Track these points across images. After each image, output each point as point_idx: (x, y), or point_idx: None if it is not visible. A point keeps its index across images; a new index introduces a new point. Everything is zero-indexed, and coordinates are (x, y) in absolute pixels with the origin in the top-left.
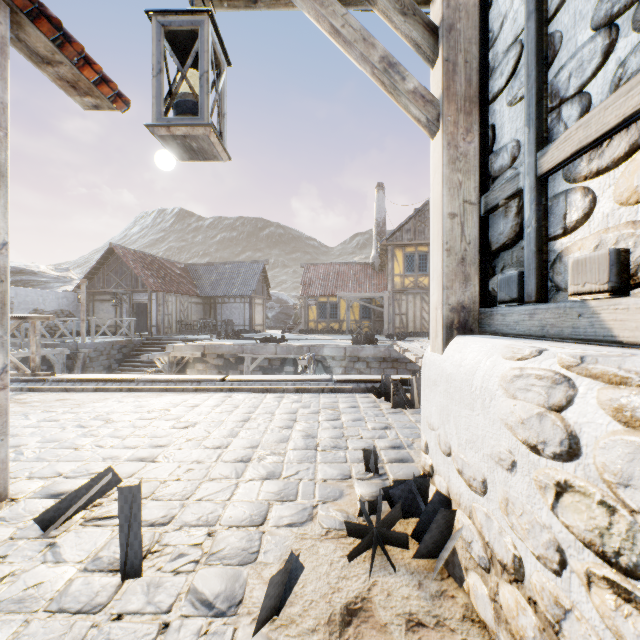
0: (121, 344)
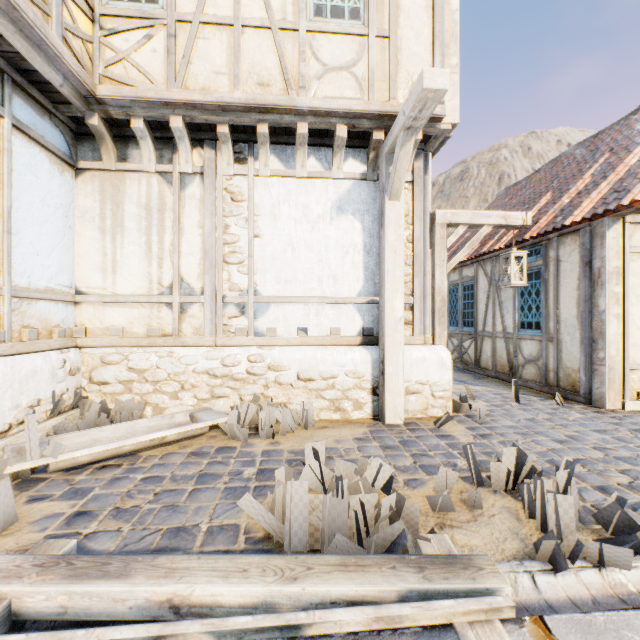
0: None
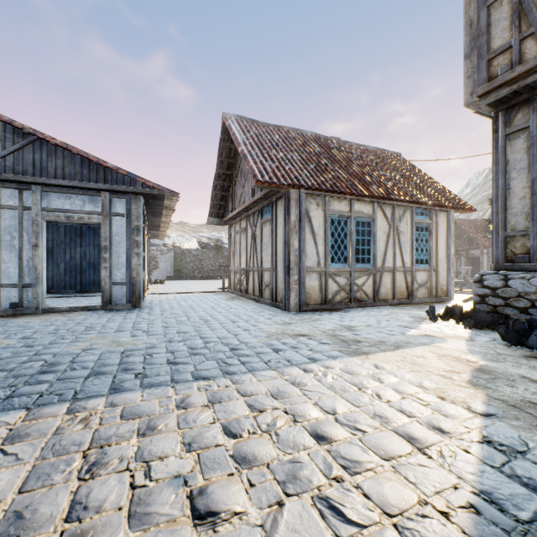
0: (461, 283)
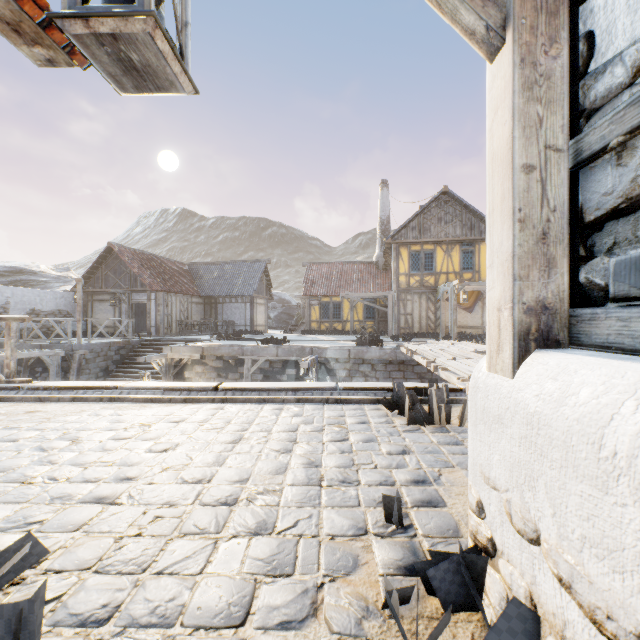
0: (119, 345)
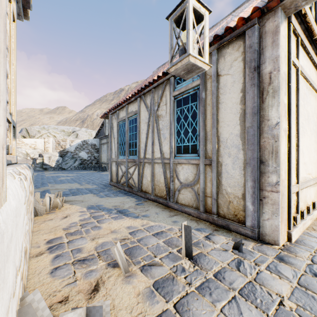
0: None
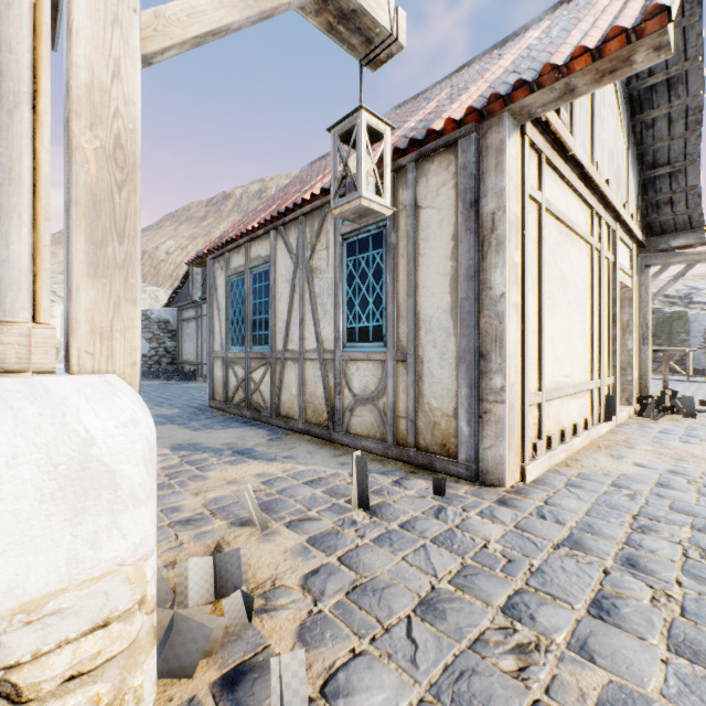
0: None
